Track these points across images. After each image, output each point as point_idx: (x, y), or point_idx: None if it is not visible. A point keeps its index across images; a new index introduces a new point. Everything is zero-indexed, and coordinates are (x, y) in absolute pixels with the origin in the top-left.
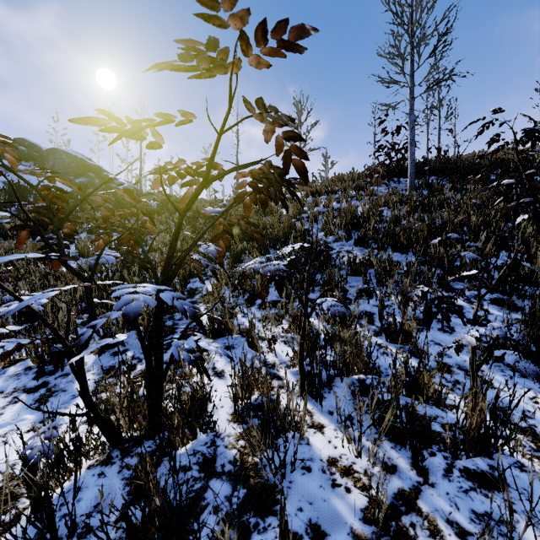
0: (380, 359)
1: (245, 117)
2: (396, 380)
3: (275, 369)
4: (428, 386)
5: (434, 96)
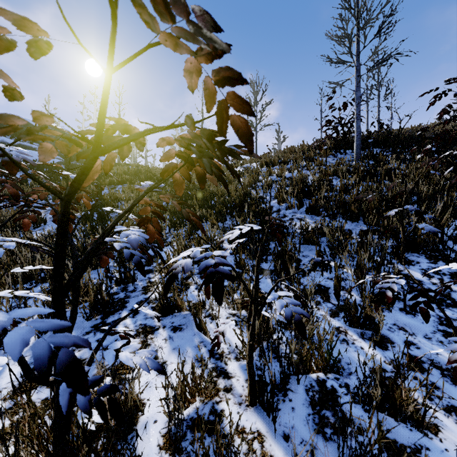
0: (342, 357)
1: (150, 44)
2: (377, 423)
3: (222, 362)
4: (406, 404)
5: (374, 78)
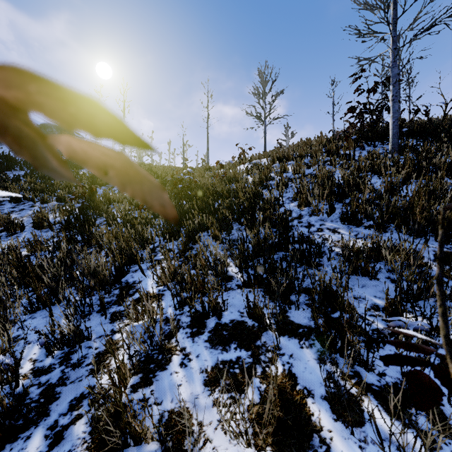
0: None
1: None
2: None
3: None
4: None
5: None
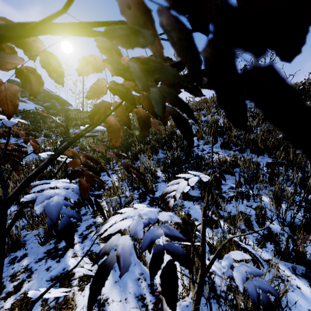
0: (290, 310)
1: None
2: None
3: None
4: None
5: None
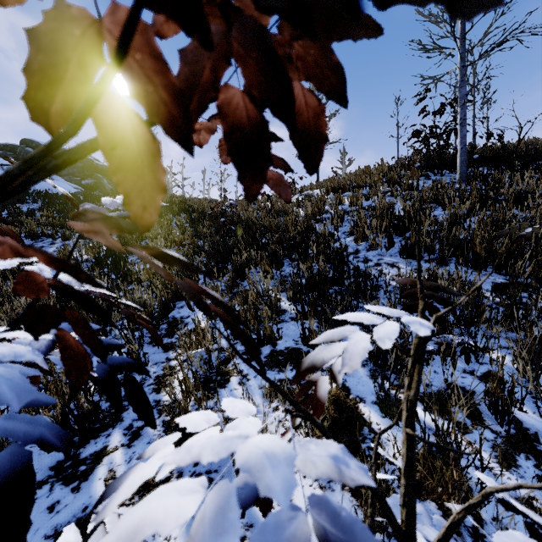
0: None
1: None
2: None
3: None
4: None
5: (468, 81)
